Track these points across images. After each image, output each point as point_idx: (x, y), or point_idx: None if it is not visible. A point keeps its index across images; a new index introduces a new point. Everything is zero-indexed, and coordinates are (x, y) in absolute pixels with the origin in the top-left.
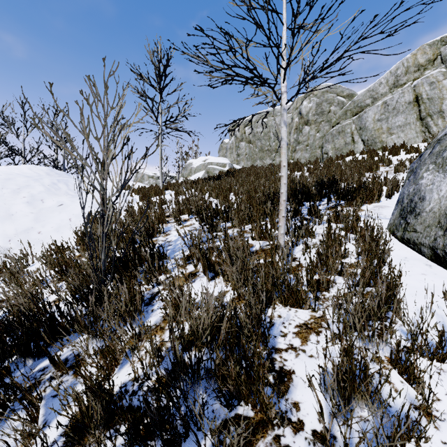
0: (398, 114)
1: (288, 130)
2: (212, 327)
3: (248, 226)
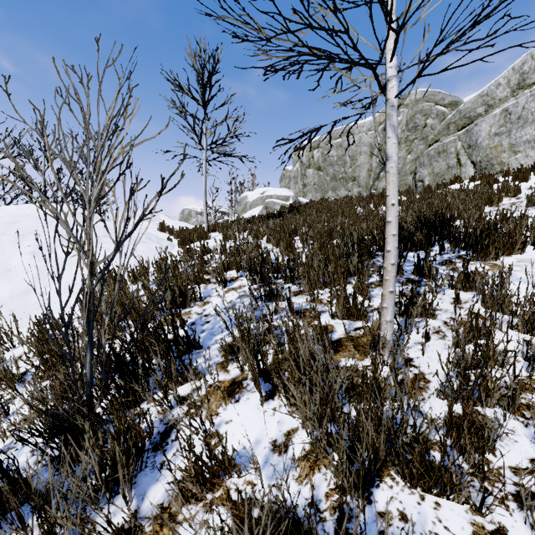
0: (526, 124)
1: (368, 153)
2: None
3: (323, 292)
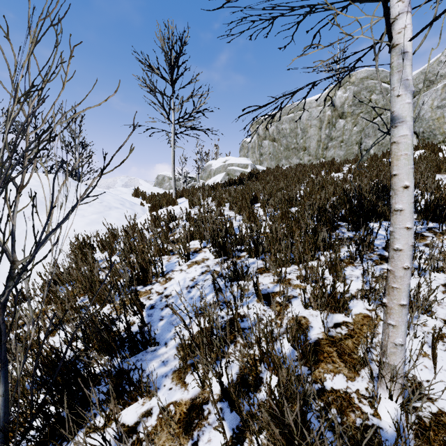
0: None
1: (318, 125)
2: None
3: (290, 269)
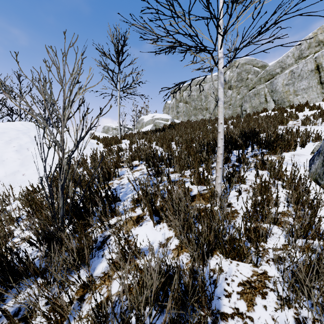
0: (302, 79)
1: (215, 94)
2: (156, 288)
3: (187, 171)
